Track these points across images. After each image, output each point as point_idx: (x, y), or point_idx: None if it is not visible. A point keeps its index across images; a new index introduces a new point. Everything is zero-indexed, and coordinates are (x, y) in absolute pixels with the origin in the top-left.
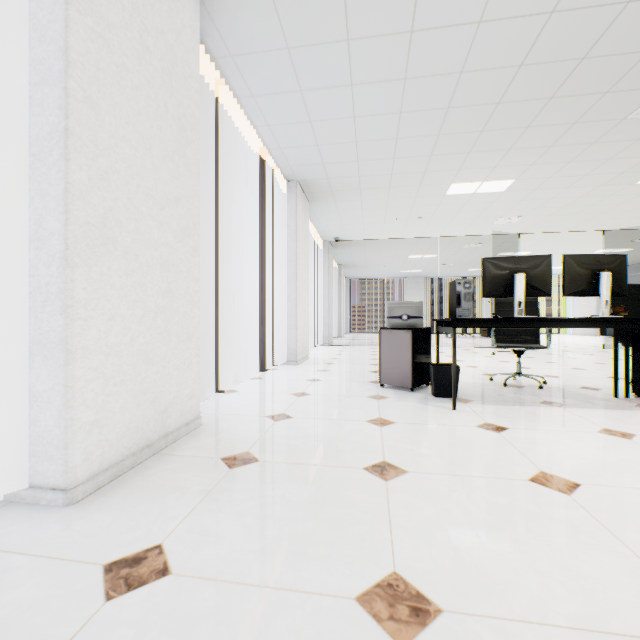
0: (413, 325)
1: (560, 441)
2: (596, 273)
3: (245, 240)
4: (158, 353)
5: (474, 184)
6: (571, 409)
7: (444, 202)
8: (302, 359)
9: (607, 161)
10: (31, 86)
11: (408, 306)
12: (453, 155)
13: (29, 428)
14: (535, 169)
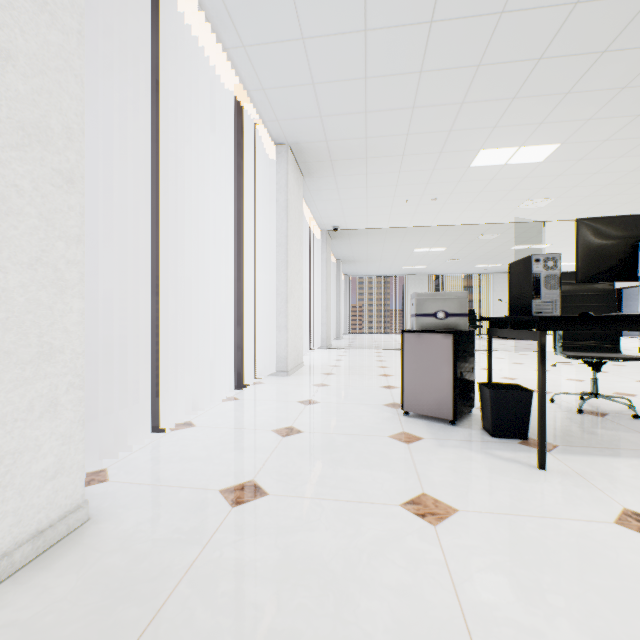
0: (453, 326)
1: None
2: None
3: (223, 219)
4: None
5: (508, 150)
6: None
7: (466, 177)
8: (294, 368)
9: None
10: None
11: (446, 298)
12: (491, 102)
13: None
14: (591, 127)
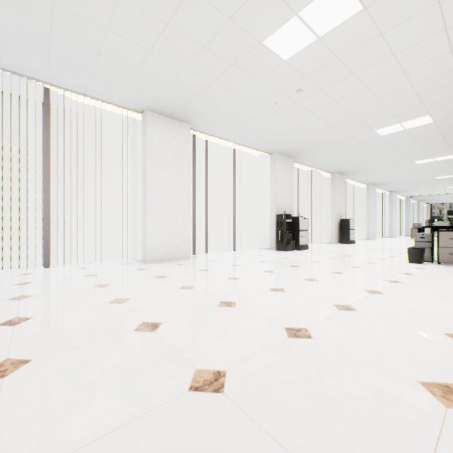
0: (418, 227)
1: None
2: None
3: (376, 207)
4: (373, 230)
5: None
6: None
7: (450, 188)
8: (393, 237)
9: None
10: (365, 209)
11: (417, 224)
12: (439, 185)
13: (365, 234)
14: None
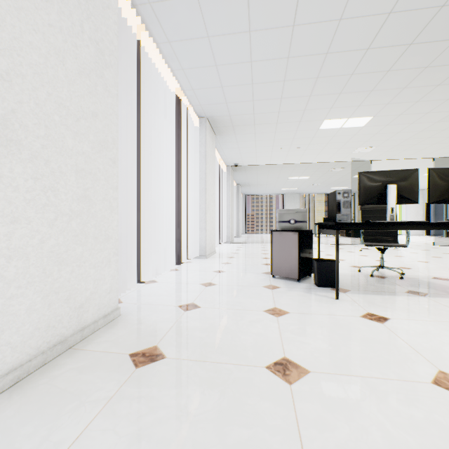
0: (299, 228)
1: (441, 333)
2: None
3: (166, 163)
4: (73, 254)
5: (341, 120)
6: (435, 298)
7: (317, 135)
8: (210, 254)
9: (446, 101)
10: None
11: (295, 212)
12: (327, 95)
13: None
14: (389, 108)
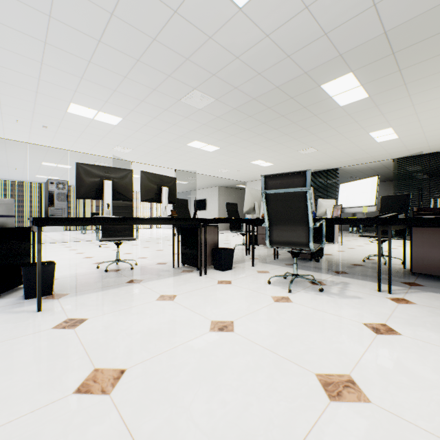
0: (1, 224)
1: (127, 319)
2: (161, 187)
3: None
4: None
5: (92, 111)
6: (146, 283)
7: (68, 118)
8: None
9: (174, 125)
10: None
11: None
12: (67, 73)
13: None
14: (135, 115)
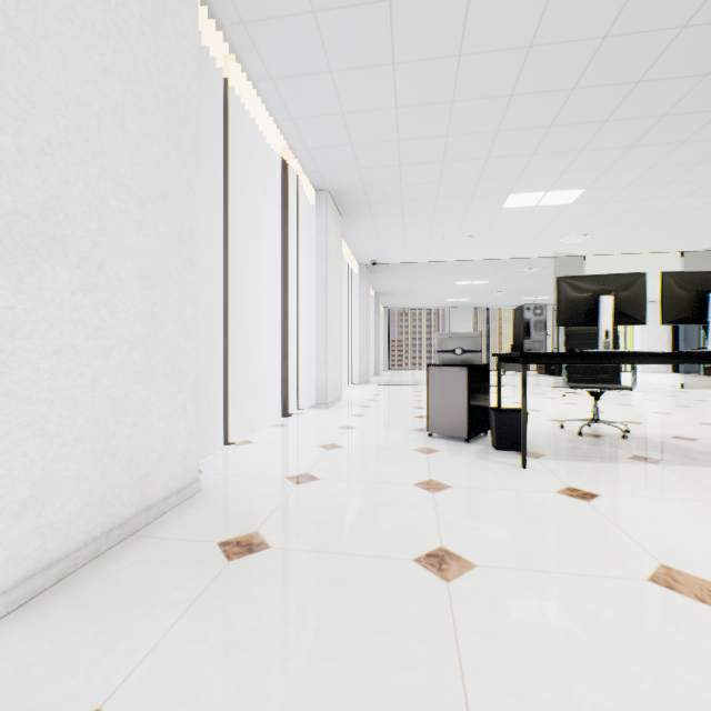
0: (469, 361)
1: (672, 515)
2: (703, 295)
3: (266, 261)
4: (135, 399)
5: (536, 195)
6: (671, 467)
7: (500, 217)
8: (333, 401)
9: (697, 166)
10: None
11: (462, 338)
12: (514, 158)
13: None
14: (610, 176)
